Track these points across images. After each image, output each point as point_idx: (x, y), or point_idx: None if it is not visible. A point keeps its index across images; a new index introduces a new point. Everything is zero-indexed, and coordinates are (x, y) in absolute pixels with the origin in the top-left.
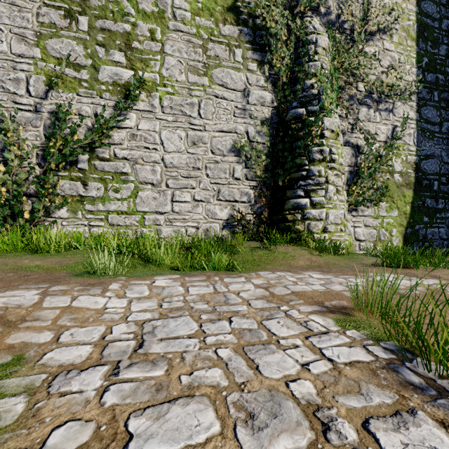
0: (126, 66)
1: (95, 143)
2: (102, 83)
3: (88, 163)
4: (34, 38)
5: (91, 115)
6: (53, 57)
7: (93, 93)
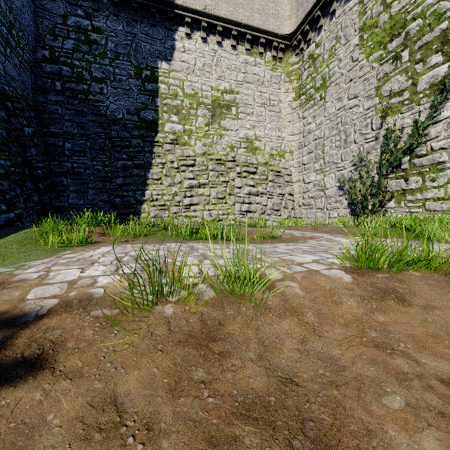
0: (442, 62)
1: (412, 145)
2: (420, 92)
3: (408, 163)
4: (375, 92)
5: (411, 124)
6: (385, 97)
7: (412, 106)
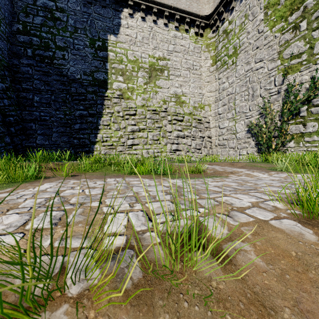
0: None
1: (310, 97)
2: (316, 54)
3: (306, 111)
4: (277, 56)
5: (308, 80)
6: (286, 59)
7: (310, 65)
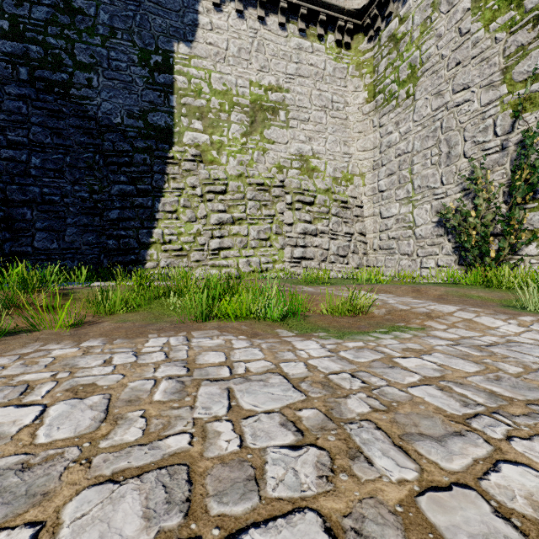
0: None
1: None
2: None
3: None
4: (500, 78)
5: None
6: (520, 83)
7: None
